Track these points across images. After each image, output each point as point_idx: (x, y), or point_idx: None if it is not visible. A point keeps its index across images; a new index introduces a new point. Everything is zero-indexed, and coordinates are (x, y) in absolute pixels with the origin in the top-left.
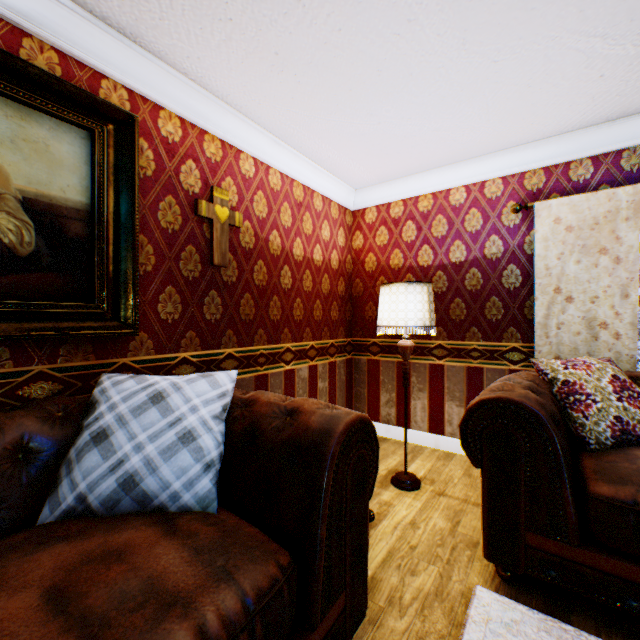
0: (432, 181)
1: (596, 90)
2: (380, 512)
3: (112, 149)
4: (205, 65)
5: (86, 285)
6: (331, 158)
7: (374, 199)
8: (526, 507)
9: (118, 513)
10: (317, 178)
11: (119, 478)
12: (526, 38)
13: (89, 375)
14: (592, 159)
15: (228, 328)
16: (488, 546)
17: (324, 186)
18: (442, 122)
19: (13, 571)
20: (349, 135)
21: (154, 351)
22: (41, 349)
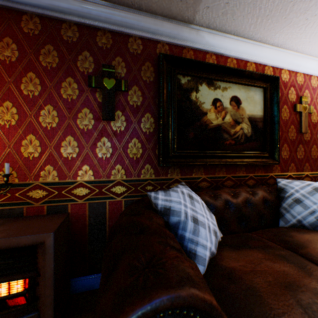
0: None
1: None
2: None
3: (269, 92)
4: (310, 43)
5: (261, 145)
6: None
7: None
8: None
9: (317, 230)
10: None
11: (315, 217)
12: None
13: (261, 179)
14: None
15: (305, 162)
16: None
17: None
18: None
19: (302, 237)
20: None
21: (279, 171)
22: (250, 168)
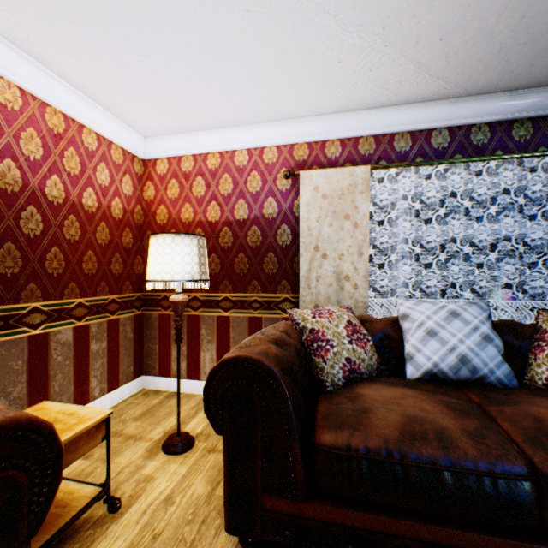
0: (219, 140)
1: (338, 76)
2: (134, 494)
3: None
4: None
5: None
6: (100, 89)
7: (165, 150)
8: (263, 469)
9: None
10: (87, 111)
11: None
12: None
13: None
14: (341, 141)
15: None
16: (230, 518)
17: (99, 123)
18: (214, 73)
19: None
20: (112, 62)
21: None
22: None
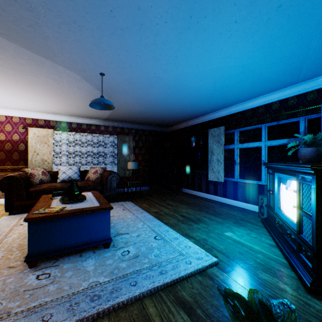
0: None
1: (41, 108)
2: None
3: None
4: None
5: None
6: None
7: None
8: (16, 197)
9: None
10: None
11: None
12: (18, 97)
13: None
14: (44, 120)
15: None
16: (7, 209)
17: None
18: None
19: None
20: None
21: None
22: None
